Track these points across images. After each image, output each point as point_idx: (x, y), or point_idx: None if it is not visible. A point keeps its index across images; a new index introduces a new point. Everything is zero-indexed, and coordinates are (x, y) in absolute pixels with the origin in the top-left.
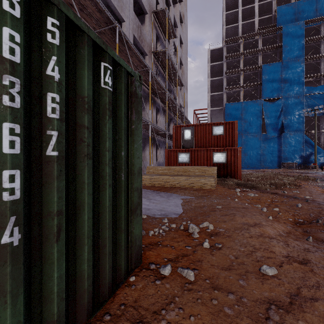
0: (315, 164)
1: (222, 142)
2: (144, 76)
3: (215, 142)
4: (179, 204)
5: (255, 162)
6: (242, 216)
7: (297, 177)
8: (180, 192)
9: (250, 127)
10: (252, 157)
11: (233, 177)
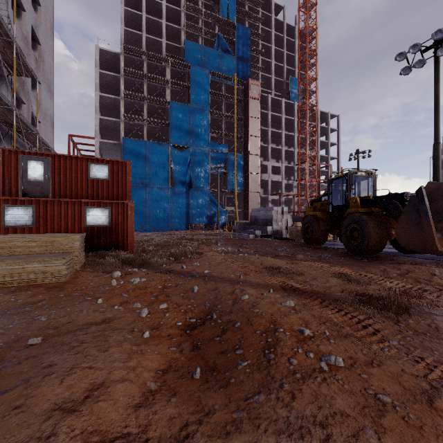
0: (218, 225)
1: (107, 191)
2: None
3: (95, 190)
4: None
5: (163, 223)
6: (65, 372)
7: (201, 241)
8: None
9: (156, 177)
10: (159, 216)
11: (121, 248)
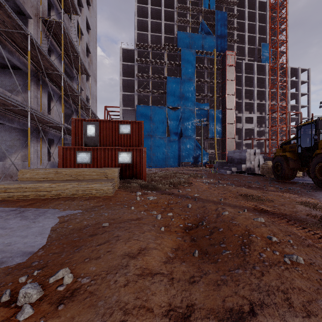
0: (201, 163)
1: (129, 141)
2: (22, 43)
3: (122, 141)
4: (47, 229)
5: (162, 162)
6: (126, 240)
7: (190, 175)
8: (63, 205)
9: (157, 130)
10: (159, 157)
11: (139, 178)
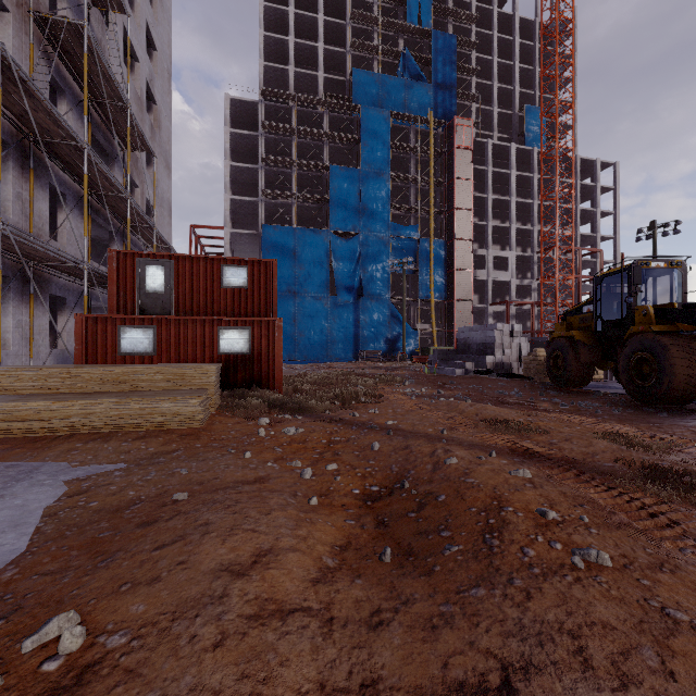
0: (403, 353)
1: (245, 304)
2: None
3: (229, 304)
4: (34, 514)
5: (319, 350)
6: (226, 532)
7: (379, 378)
8: (81, 453)
9: (309, 281)
10: (313, 340)
11: (266, 386)
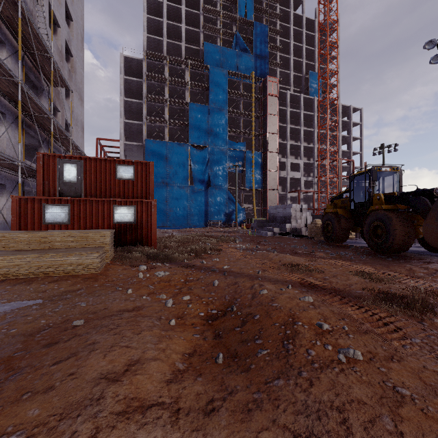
0: (236, 222)
1: (132, 190)
2: None
3: (122, 190)
4: None
5: (182, 220)
6: (107, 349)
7: (220, 238)
8: (9, 293)
9: (176, 176)
10: (178, 214)
11: (146, 244)
